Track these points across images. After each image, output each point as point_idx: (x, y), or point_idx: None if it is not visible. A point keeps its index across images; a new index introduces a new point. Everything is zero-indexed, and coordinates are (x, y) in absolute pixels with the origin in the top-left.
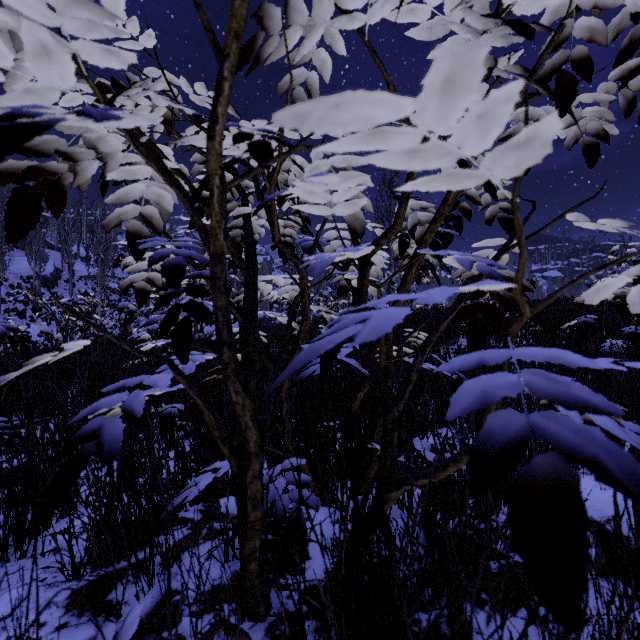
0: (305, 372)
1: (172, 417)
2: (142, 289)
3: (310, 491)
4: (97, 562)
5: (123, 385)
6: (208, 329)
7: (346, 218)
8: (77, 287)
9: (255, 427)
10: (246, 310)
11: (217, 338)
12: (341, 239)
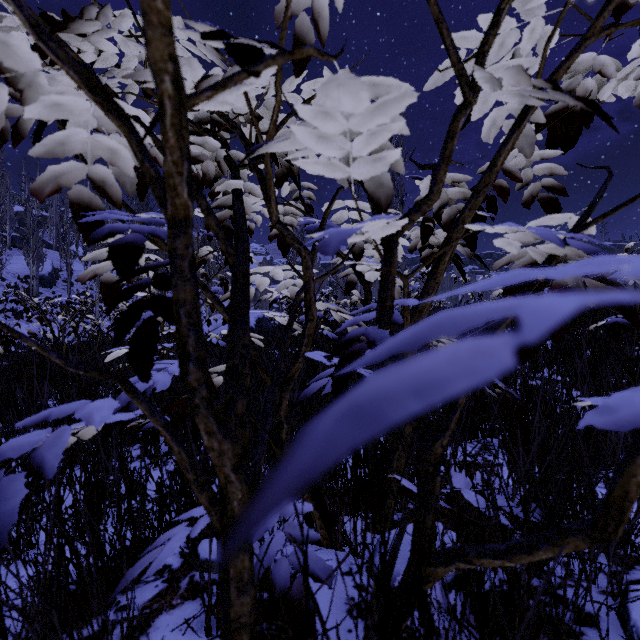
0: (310, 388)
1: (155, 432)
2: (109, 283)
3: (315, 527)
4: (40, 635)
5: (47, 417)
6: (206, 329)
7: (367, 184)
8: (75, 287)
9: (240, 480)
10: (233, 308)
11: (179, 350)
12: (359, 213)
